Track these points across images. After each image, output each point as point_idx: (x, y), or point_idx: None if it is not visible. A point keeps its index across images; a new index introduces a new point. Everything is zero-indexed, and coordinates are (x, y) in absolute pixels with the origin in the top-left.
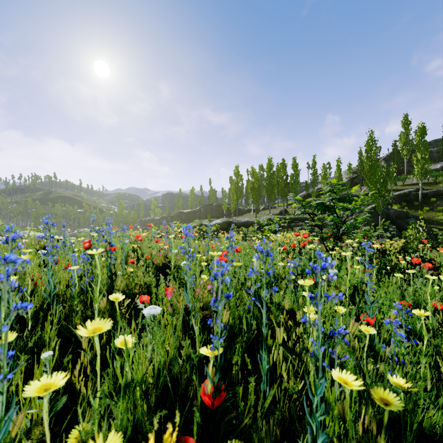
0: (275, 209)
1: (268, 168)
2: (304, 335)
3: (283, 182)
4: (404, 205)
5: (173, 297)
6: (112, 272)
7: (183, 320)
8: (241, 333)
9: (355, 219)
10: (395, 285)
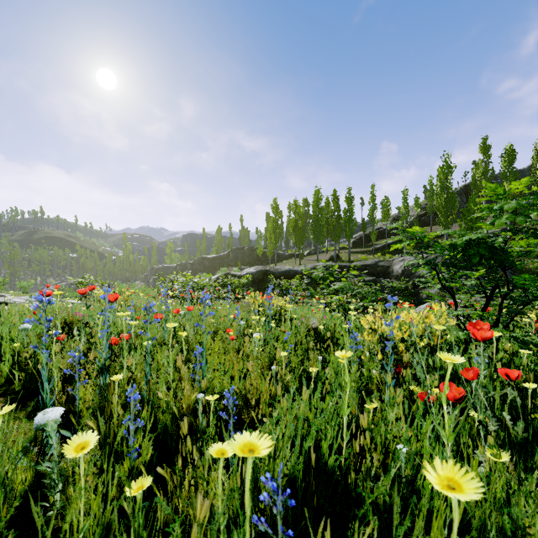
0: (324, 254)
1: (316, 202)
2: None
3: (335, 219)
4: None
5: None
6: None
7: None
8: None
9: None
10: None
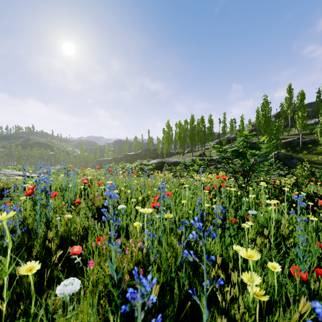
0: (196, 152)
1: (191, 122)
2: (239, 298)
3: (202, 132)
4: (289, 149)
5: (96, 265)
6: (48, 220)
7: (107, 293)
8: (173, 290)
9: (263, 163)
10: (305, 223)
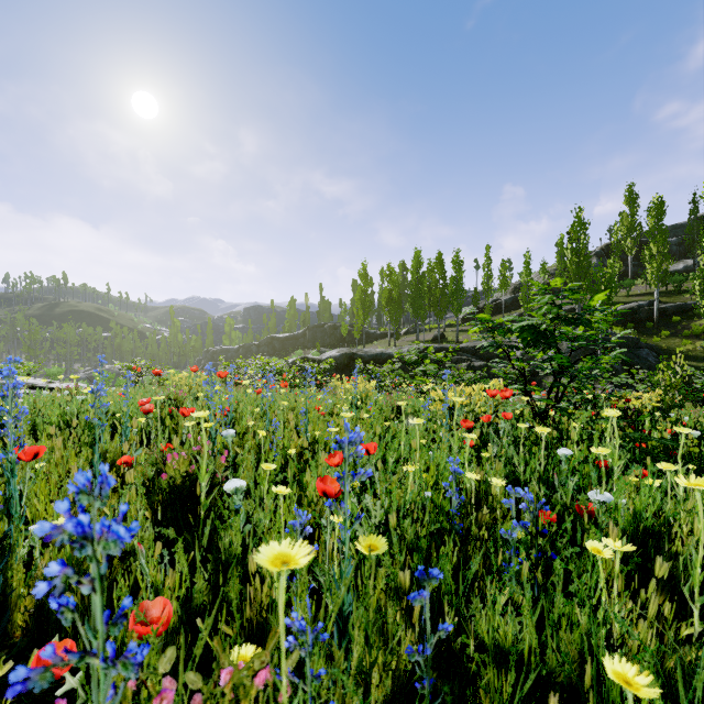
0: (426, 333)
1: (415, 267)
2: None
3: (439, 289)
4: (631, 327)
5: None
6: None
7: None
8: None
9: (598, 357)
10: None
